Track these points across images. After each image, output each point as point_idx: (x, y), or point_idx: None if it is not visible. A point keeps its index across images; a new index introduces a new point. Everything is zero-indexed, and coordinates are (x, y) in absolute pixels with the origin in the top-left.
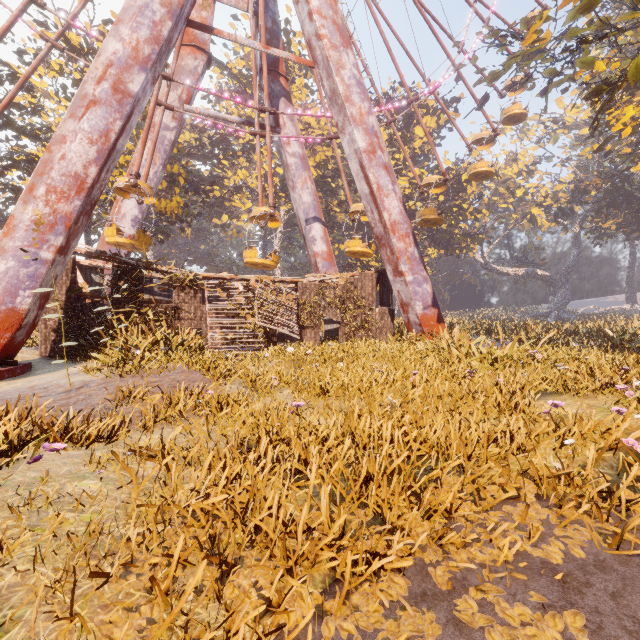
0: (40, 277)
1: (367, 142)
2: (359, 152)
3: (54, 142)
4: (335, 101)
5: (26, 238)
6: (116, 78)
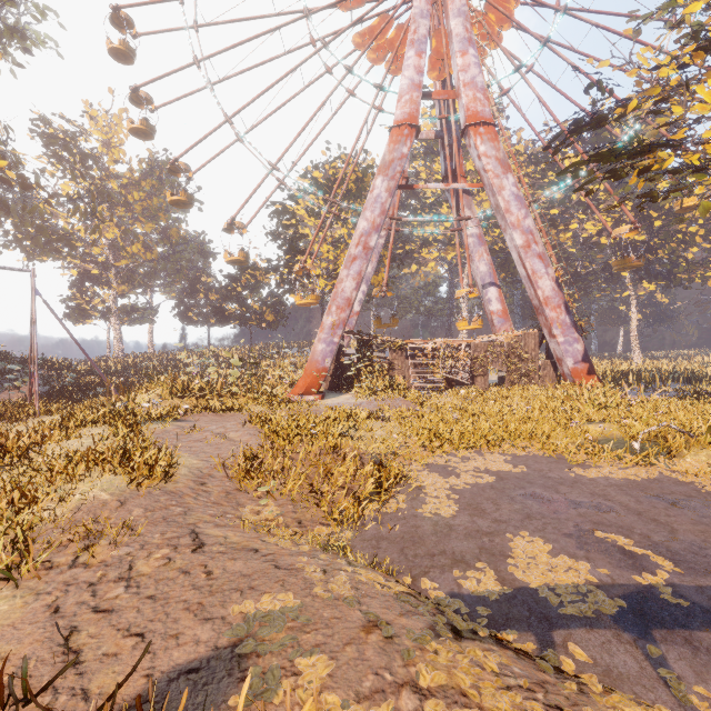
0: (334, 351)
1: (523, 240)
2: (517, 247)
3: (338, 283)
4: (498, 212)
5: (329, 333)
6: (364, 242)
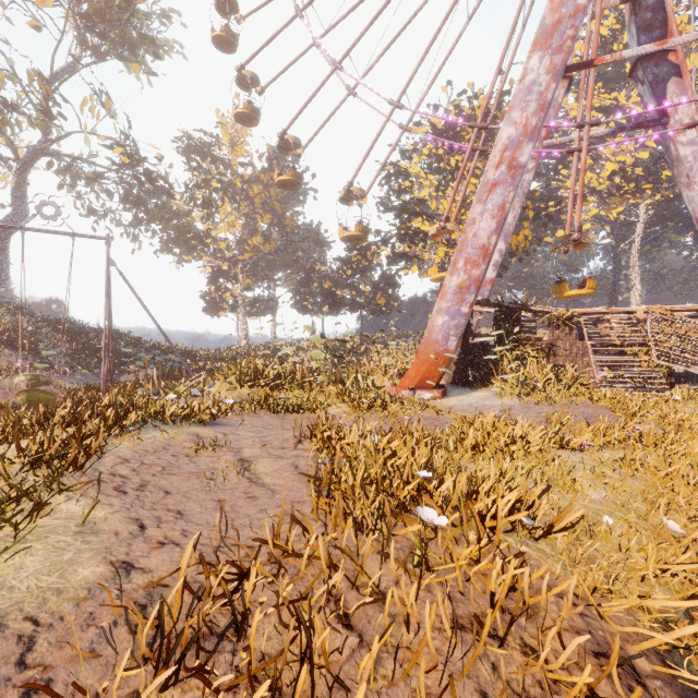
0: (460, 326)
1: None
2: None
3: (467, 225)
4: None
5: (453, 299)
6: (510, 158)
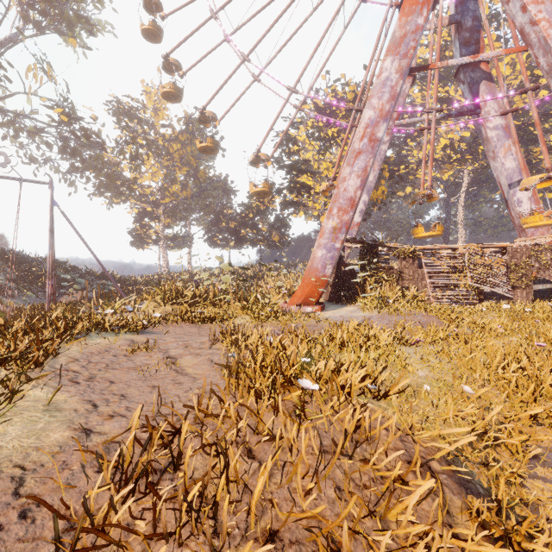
0: (335, 258)
1: None
2: None
3: (339, 182)
4: None
5: (329, 237)
6: (370, 133)
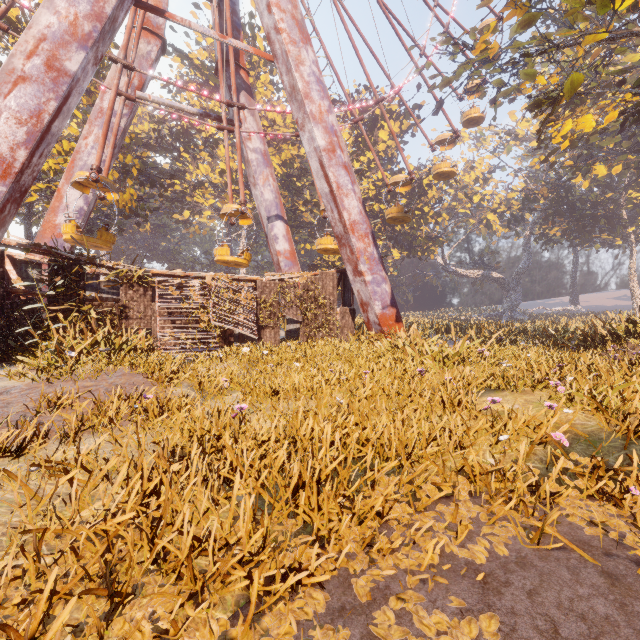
0: None
1: (327, 141)
2: (319, 150)
3: None
4: (295, 97)
5: None
6: (50, 54)
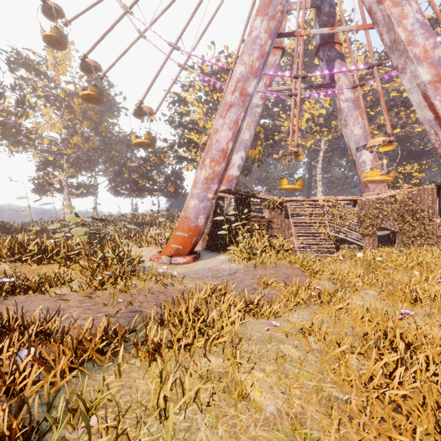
0: (207, 208)
1: (432, 74)
2: (422, 85)
3: (212, 133)
4: (395, 48)
5: (202, 188)
6: (241, 88)
